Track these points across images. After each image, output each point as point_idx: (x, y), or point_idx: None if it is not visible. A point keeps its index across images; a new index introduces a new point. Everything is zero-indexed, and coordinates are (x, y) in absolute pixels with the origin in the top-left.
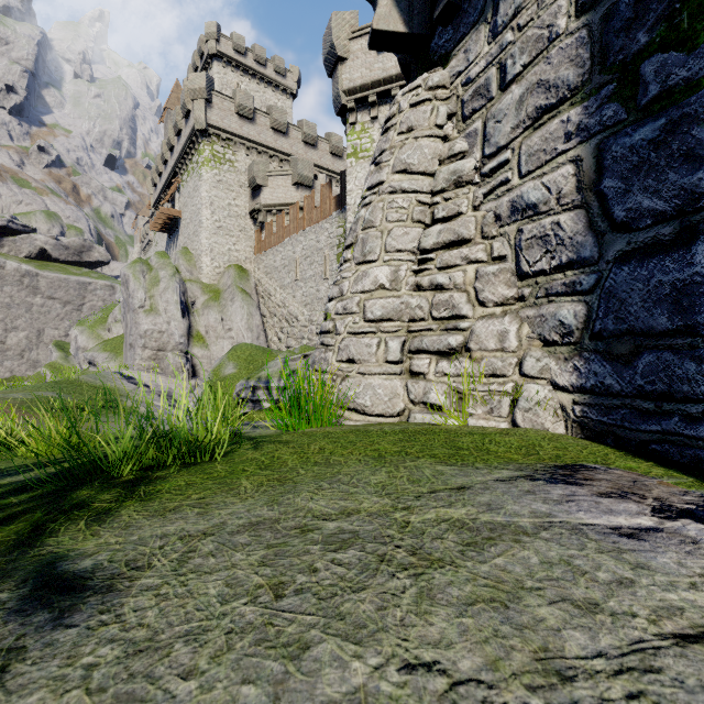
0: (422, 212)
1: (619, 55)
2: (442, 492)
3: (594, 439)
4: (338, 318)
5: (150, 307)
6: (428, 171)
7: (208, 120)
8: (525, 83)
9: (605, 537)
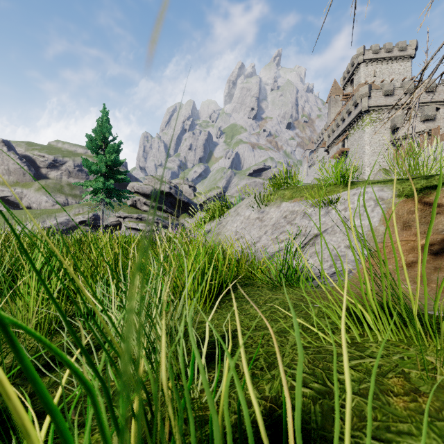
0: None
1: None
2: None
3: None
4: None
5: None
6: None
7: (368, 105)
8: None
9: None
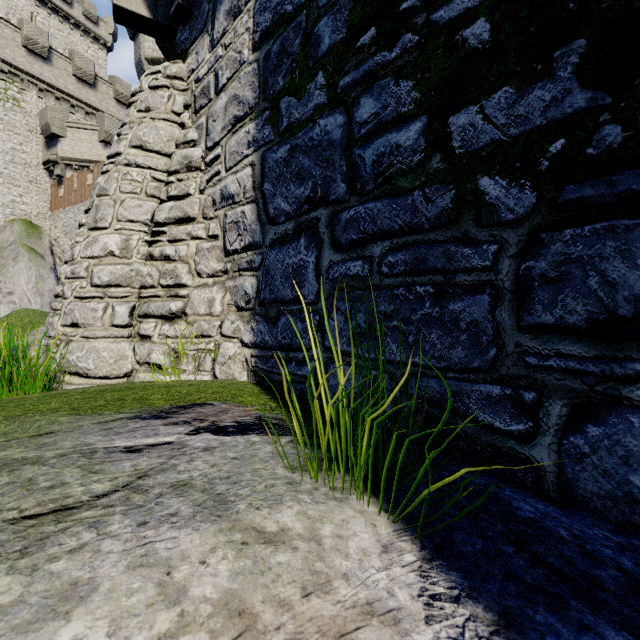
0: (157, 188)
1: (271, 90)
2: (20, 439)
3: (261, 383)
4: (67, 282)
5: None
6: (164, 151)
7: None
8: (228, 93)
9: (109, 455)
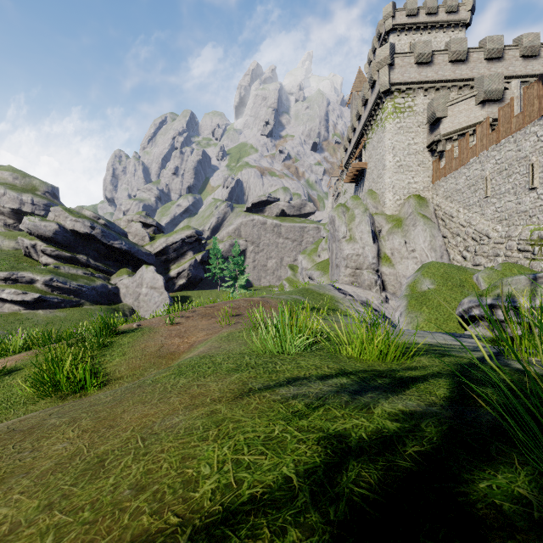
0: None
1: None
2: None
3: None
4: None
5: (349, 237)
6: None
7: (390, 81)
8: None
9: None
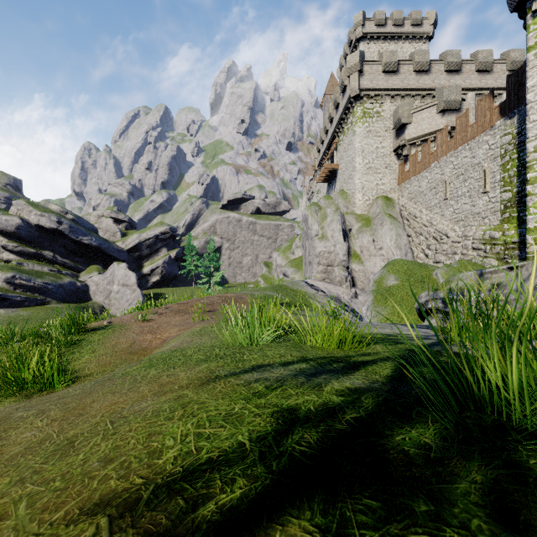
0: None
1: None
2: None
3: None
4: None
5: (321, 235)
6: None
7: (360, 86)
8: None
9: None
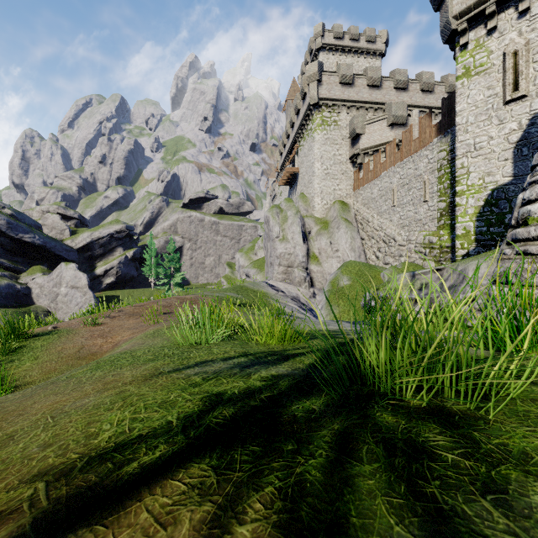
0: None
1: None
2: None
3: None
4: None
5: (282, 237)
6: None
7: (319, 95)
8: None
9: None
